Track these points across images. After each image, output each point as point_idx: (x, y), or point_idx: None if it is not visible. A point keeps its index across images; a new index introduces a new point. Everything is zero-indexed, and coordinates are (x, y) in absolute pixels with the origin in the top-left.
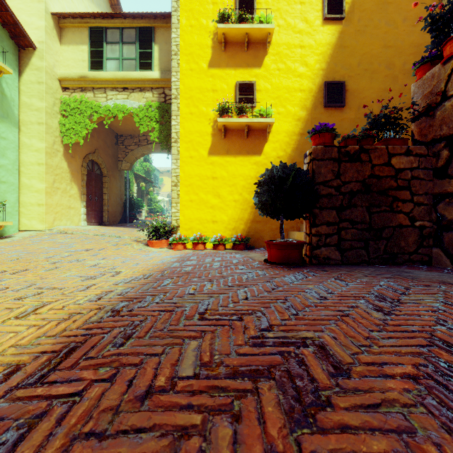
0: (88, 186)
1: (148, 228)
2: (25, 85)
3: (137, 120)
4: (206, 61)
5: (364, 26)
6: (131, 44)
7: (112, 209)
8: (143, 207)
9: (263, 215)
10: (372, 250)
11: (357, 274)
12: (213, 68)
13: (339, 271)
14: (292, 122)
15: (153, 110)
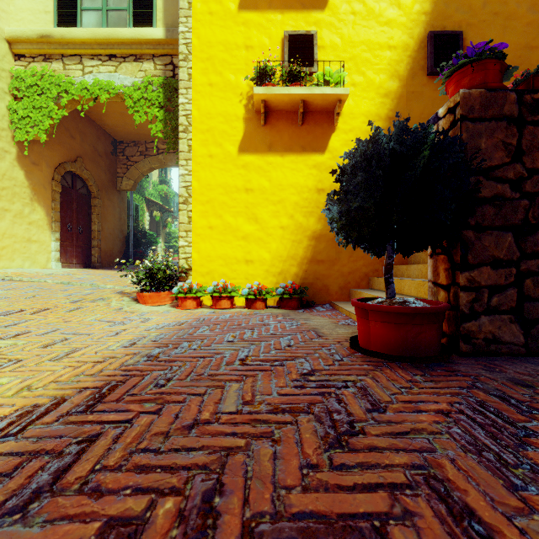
0: (66, 210)
1: (136, 272)
2: None
3: (130, 105)
4: None
5: None
6: None
7: (107, 245)
8: (157, 244)
9: (346, 245)
10: None
11: None
12: (246, 10)
13: None
14: (376, 99)
15: (155, 89)
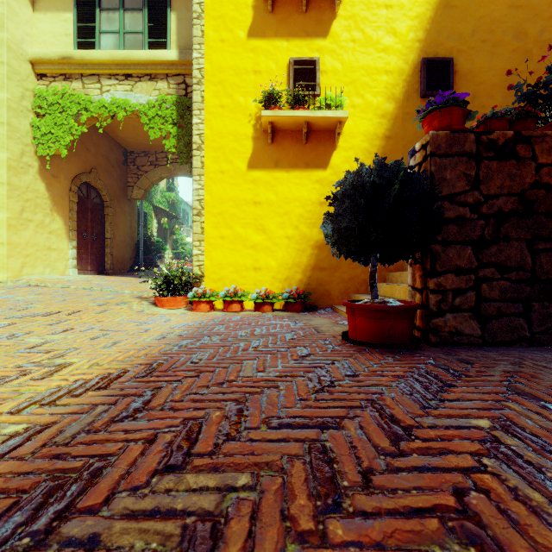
0: (81, 219)
1: (155, 278)
2: None
3: (145, 122)
4: (244, 27)
5: None
6: (136, 10)
7: (119, 253)
8: (165, 251)
9: (339, 256)
10: (537, 318)
11: (545, 375)
12: (255, 38)
13: (495, 363)
14: (374, 120)
15: (168, 106)
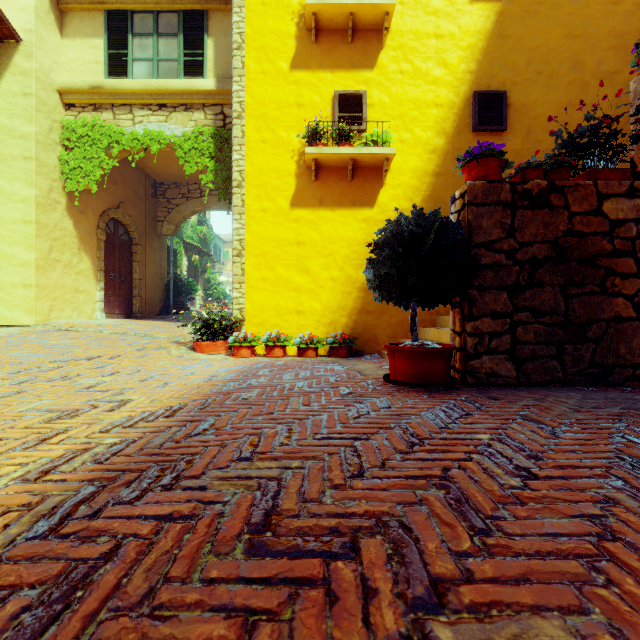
0: (109, 258)
1: (194, 322)
2: (3, 98)
3: (181, 155)
4: (287, 58)
5: (536, 4)
6: (171, 36)
7: (148, 294)
8: (196, 292)
9: (381, 300)
10: (570, 360)
11: (558, 408)
12: (298, 70)
13: (520, 399)
14: (423, 156)
15: (205, 139)
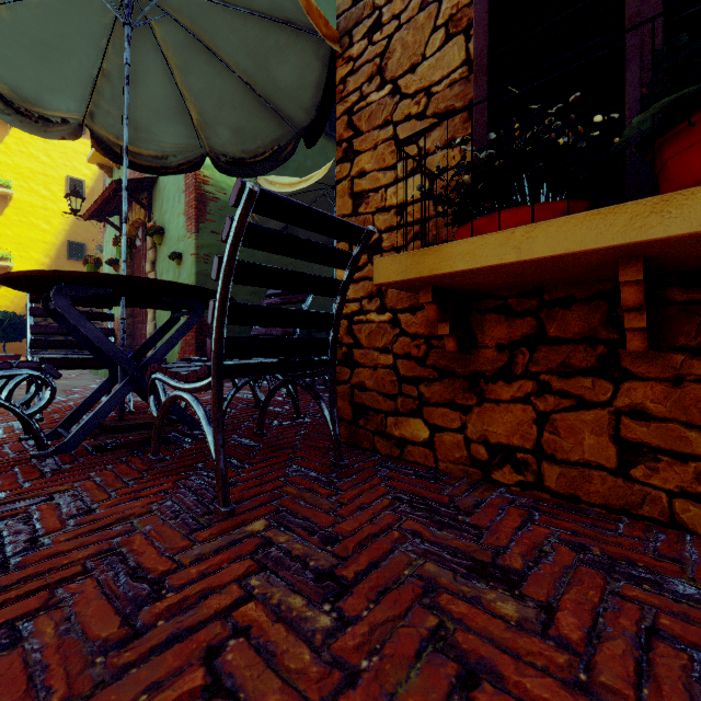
0: None
1: None
2: None
3: None
4: None
5: None
6: None
7: None
8: None
9: None
10: None
11: None
12: None
13: None
14: (36, 266)
15: None
